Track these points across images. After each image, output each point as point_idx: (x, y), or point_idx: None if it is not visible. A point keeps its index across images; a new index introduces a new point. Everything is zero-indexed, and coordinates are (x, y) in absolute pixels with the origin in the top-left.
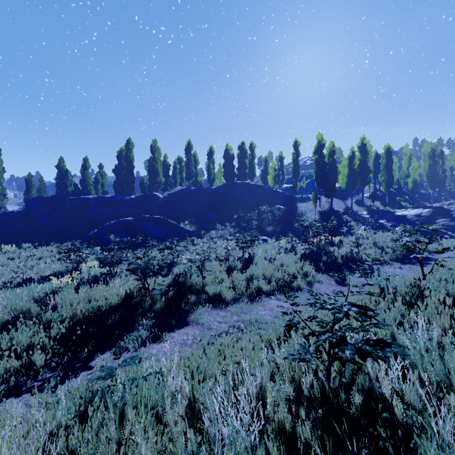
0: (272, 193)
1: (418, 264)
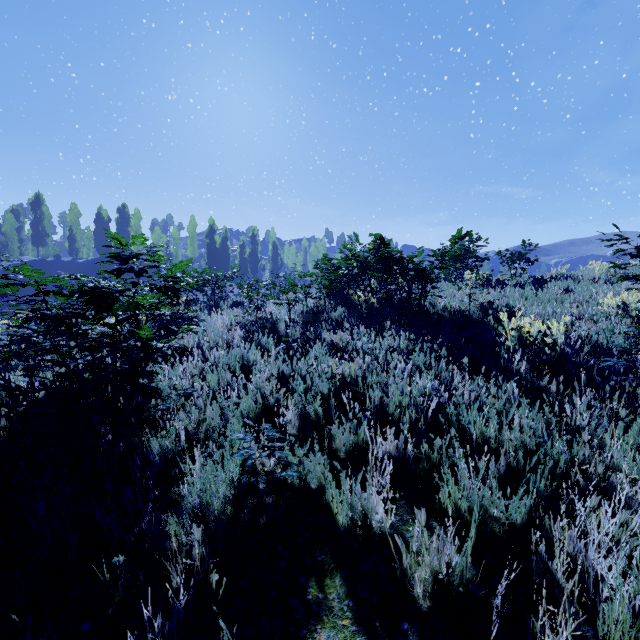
0: None
1: None
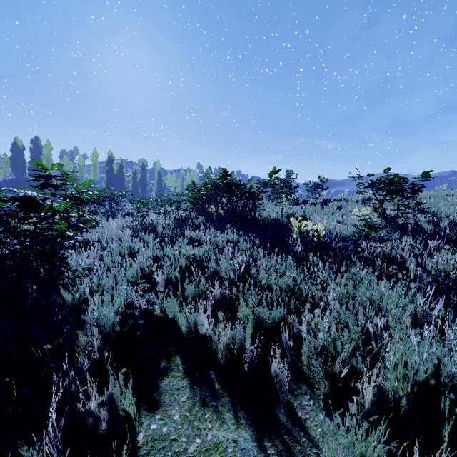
0: None
1: None
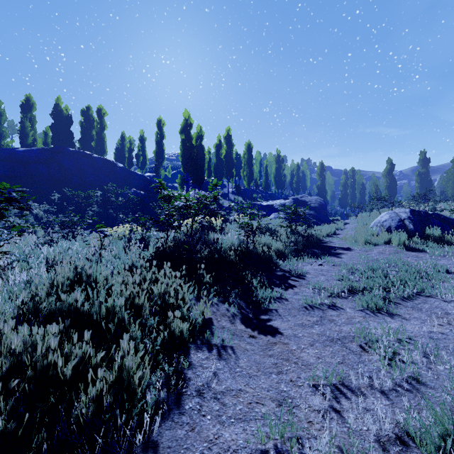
0: (128, 174)
1: (329, 255)
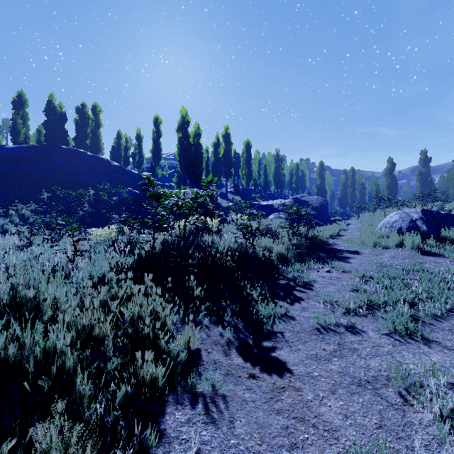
0: (123, 173)
1: (336, 260)
